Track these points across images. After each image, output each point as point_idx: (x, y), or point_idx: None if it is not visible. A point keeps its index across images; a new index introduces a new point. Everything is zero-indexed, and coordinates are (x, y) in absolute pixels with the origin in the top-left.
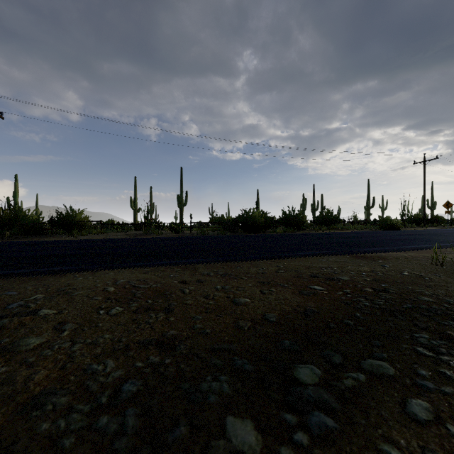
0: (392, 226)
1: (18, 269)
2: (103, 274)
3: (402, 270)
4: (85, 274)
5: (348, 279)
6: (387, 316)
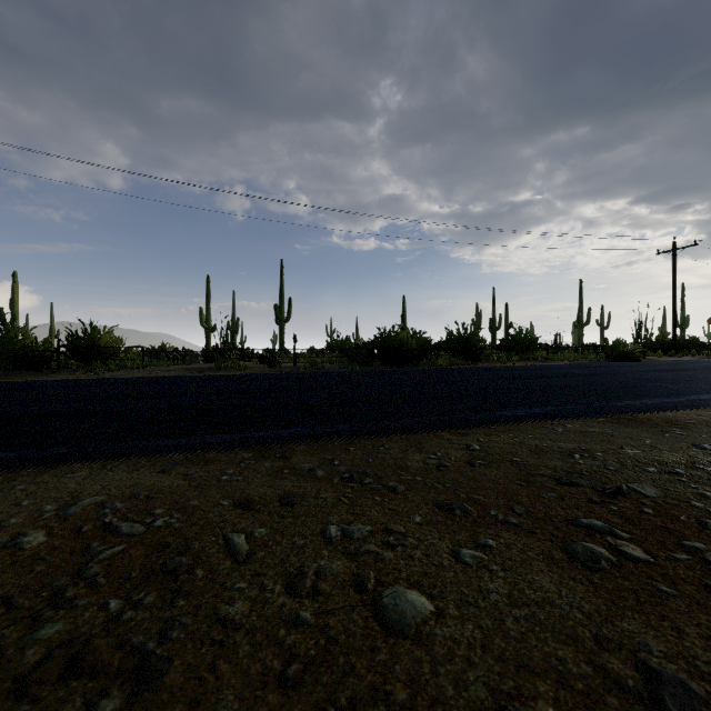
0: (627, 355)
1: None
2: (62, 474)
3: None
4: (19, 475)
5: (657, 492)
6: None
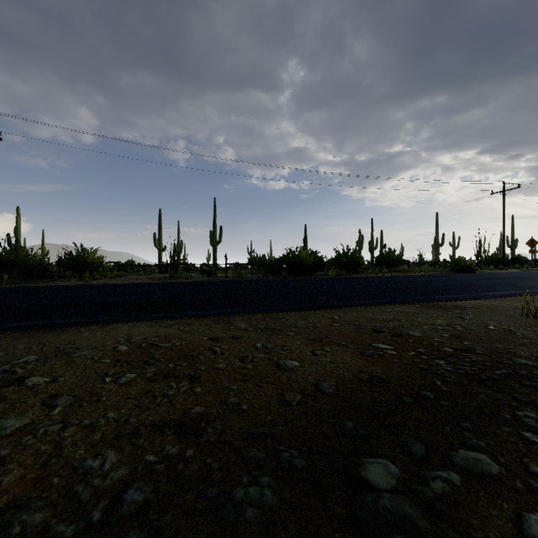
0: (466, 268)
1: (9, 322)
2: (115, 328)
3: (486, 323)
4: (93, 329)
5: (421, 334)
6: (477, 386)
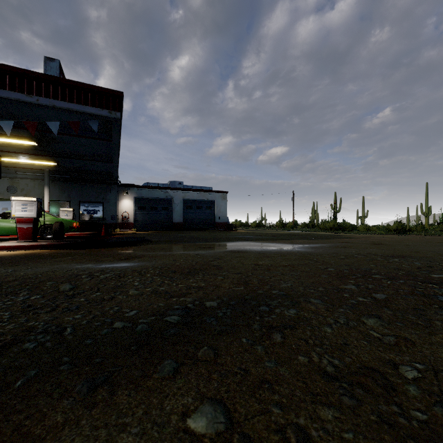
0: None
1: None
2: None
3: None
4: None
5: None
6: None
